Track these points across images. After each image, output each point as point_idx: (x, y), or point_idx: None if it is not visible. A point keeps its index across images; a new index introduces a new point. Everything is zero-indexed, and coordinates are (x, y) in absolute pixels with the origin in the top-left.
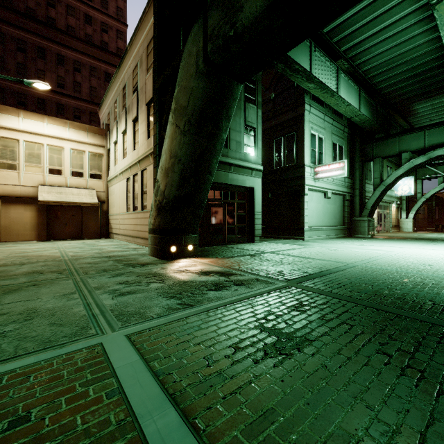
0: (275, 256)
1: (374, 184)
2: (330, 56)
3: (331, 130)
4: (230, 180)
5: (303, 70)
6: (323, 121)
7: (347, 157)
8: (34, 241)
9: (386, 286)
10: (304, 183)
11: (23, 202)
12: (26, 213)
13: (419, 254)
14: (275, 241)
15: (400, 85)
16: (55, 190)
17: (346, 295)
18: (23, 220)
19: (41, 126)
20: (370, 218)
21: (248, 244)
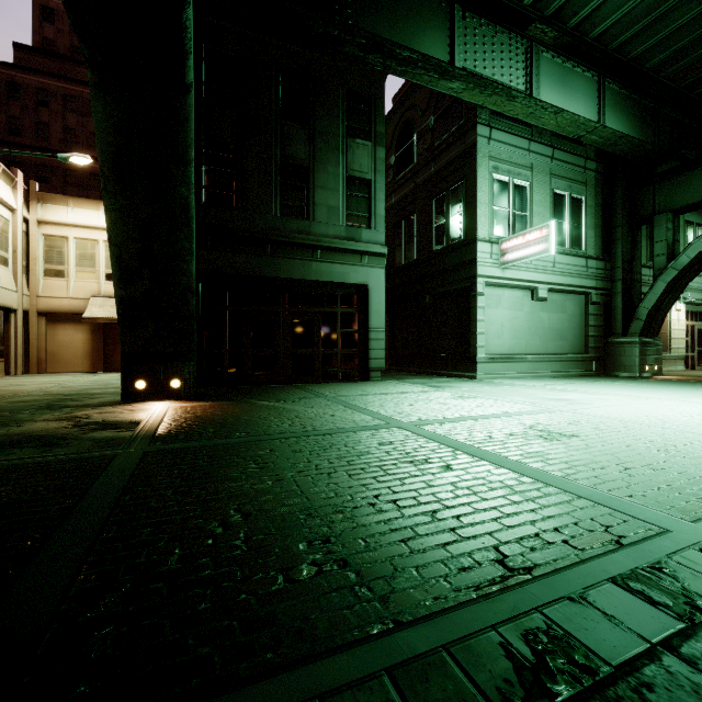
0: (311, 403)
1: (654, 268)
2: (508, 22)
3: (550, 168)
4: (315, 274)
5: (422, 57)
6: (527, 153)
7: (594, 219)
8: (86, 372)
9: (282, 473)
10: (475, 273)
11: (74, 320)
12: (77, 335)
13: (636, 411)
14: (416, 379)
15: (701, 51)
16: (110, 303)
17: (129, 483)
18: (74, 345)
19: (95, 216)
20: (646, 338)
21: (347, 383)
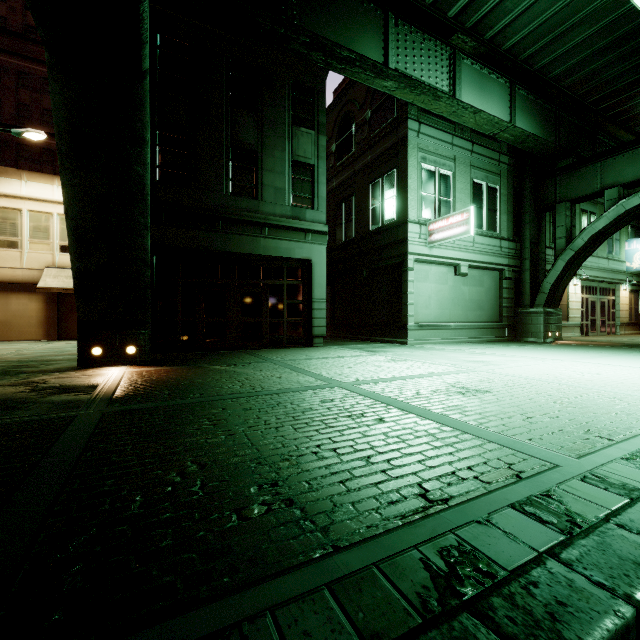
0: (260, 367)
1: (556, 248)
2: (434, 31)
3: (470, 160)
4: (263, 249)
5: (359, 58)
6: (451, 147)
7: (507, 206)
8: (40, 340)
9: (234, 428)
10: (406, 251)
11: (28, 290)
12: (31, 304)
13: (539, 371)
14: (355, 345)
15: (593, 66)
16: (65, 273)
17: (90, 440)
18: (27, 314)
19: (49, 190)
20: (549, 308)
21: (293, 349)
